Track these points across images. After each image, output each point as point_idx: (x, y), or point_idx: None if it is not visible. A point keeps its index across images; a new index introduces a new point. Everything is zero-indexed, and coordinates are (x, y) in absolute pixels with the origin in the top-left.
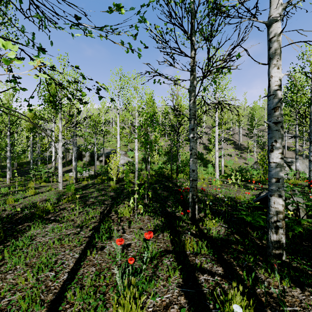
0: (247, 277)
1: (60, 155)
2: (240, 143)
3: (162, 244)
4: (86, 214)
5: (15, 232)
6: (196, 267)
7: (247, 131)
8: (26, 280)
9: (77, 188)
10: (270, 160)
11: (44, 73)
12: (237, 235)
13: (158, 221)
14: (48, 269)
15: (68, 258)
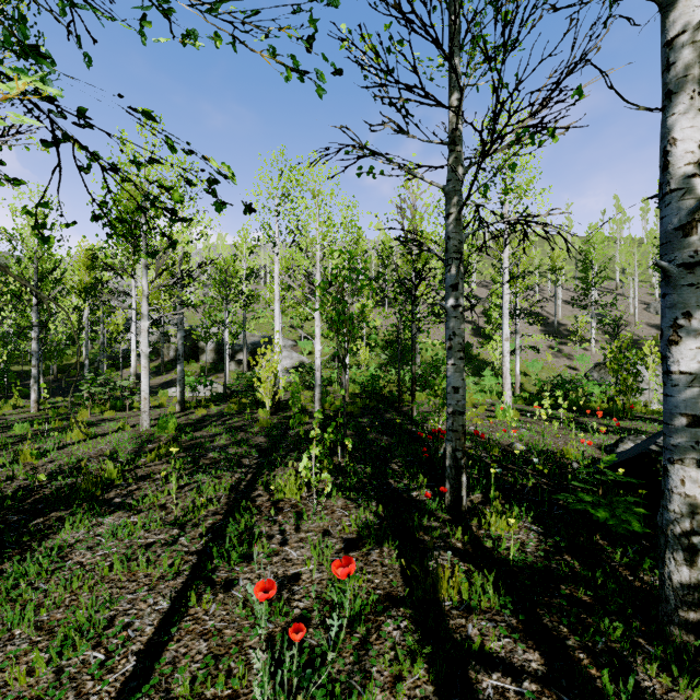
0: (613, 685)
1: (144, 350)
2: (558, 320)
3: (378, 579)
4: (194, 493)
5: (25, 535)
6: (471, 650)
7: (575, 294)
8: (30, 673)
9: (183, 426)
10: (672, 367)
11: (66, 137)
12: (571, 555)
13: (369, 513)
14: (87, 645)
15: (142, 612)
